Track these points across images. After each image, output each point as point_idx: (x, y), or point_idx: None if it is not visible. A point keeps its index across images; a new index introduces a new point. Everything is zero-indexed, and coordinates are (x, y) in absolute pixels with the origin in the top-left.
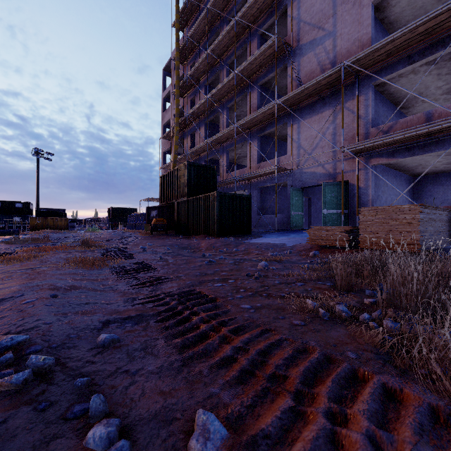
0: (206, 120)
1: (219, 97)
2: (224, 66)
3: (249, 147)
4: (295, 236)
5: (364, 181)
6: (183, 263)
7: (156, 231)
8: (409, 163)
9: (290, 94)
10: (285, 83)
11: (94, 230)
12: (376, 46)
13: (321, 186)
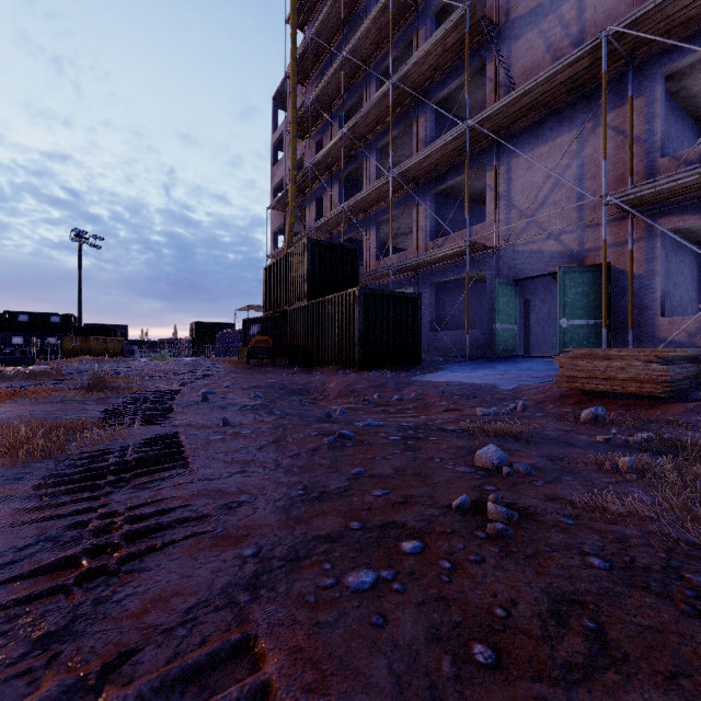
0: (341, 173)
1: (363, 131)
2: (372, 79)
3: (416, 213)
4: (508, 369)
5: (645, 262)
6: (273, 439)
7: (255, 359)
8: None
9: (495, 106)
10: (480, 99)
11: (163, 358)
12: None
13: (548, 278)
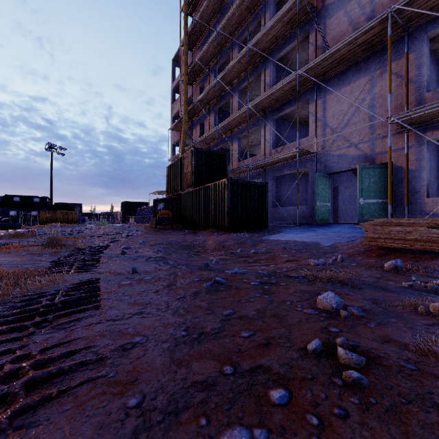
0: (215, 106)
1: (230, 79)
2: (235, 46)
3: (264, 131)
4: (325, 231)
5: (416, 161)
6: (166, 284)
7: (161, 225)
8: None
9: (316, 60)
10: (305, 57)
11: (103, 224)
12: None
13: (349, 173)
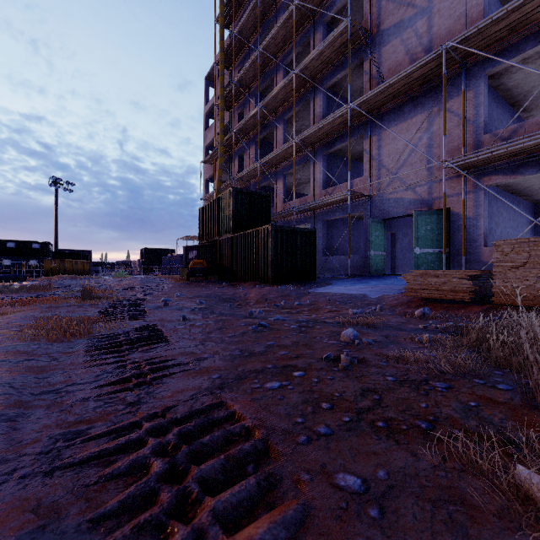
0: (257, 137)
1: (274, 107)
2: (280, 68)
3: (313, 169)
4: (377, 283)
5: (474, 208)
6: (217, 327)
7: (193, 277)
8: (535, 183)
9: (369, 94)
10: (360, 85)
11: (121, 276)
12: (496, 15)
13: (408, 217)
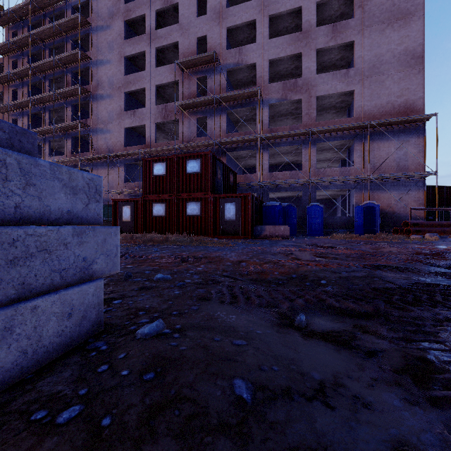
0: None
1: (42, 133)
2: (47, 110)
3: None
4: None
5: None
6: None
7: None
8: None
9: (87, 157)
10: None
11: None
12: (119, 153)
13: None
